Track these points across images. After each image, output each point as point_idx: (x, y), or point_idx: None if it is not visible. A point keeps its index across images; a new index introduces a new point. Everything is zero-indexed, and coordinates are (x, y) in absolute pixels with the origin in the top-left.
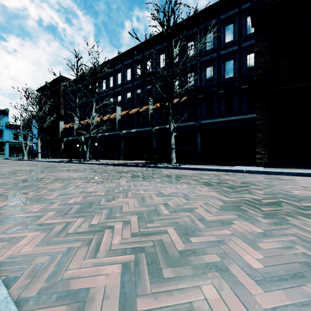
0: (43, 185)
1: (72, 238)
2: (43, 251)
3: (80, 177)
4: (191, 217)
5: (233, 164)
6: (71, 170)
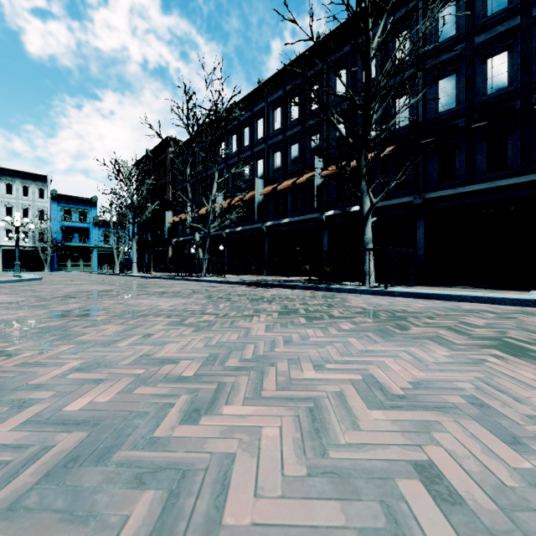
0: (82, 328)
1: None
2: None
3: (173, 309)
4: None
5: (515, 287)
6: (167, 294)
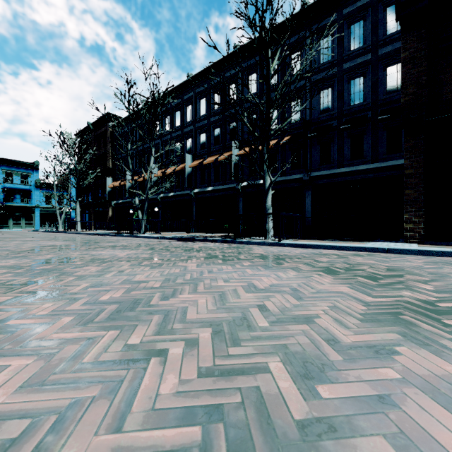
0: (72, 269)
1: (87, 375)
2: (23, 407)
3: (129, 257)
4: (310, 335)
5: (364, 239)
6: (118, 247)
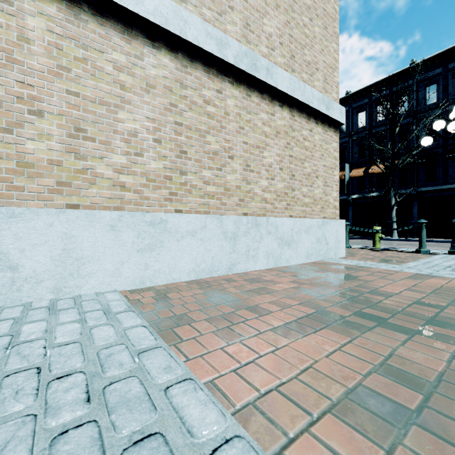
0: None
1: None
2: None
3: None
4: None
5: None
6: None
